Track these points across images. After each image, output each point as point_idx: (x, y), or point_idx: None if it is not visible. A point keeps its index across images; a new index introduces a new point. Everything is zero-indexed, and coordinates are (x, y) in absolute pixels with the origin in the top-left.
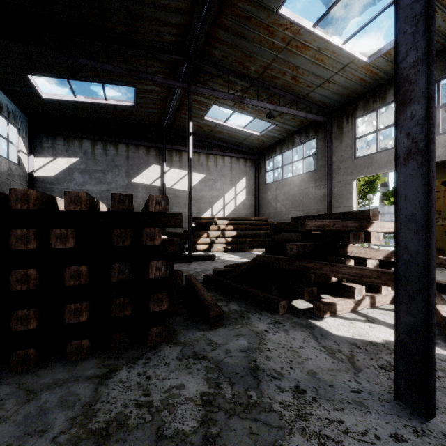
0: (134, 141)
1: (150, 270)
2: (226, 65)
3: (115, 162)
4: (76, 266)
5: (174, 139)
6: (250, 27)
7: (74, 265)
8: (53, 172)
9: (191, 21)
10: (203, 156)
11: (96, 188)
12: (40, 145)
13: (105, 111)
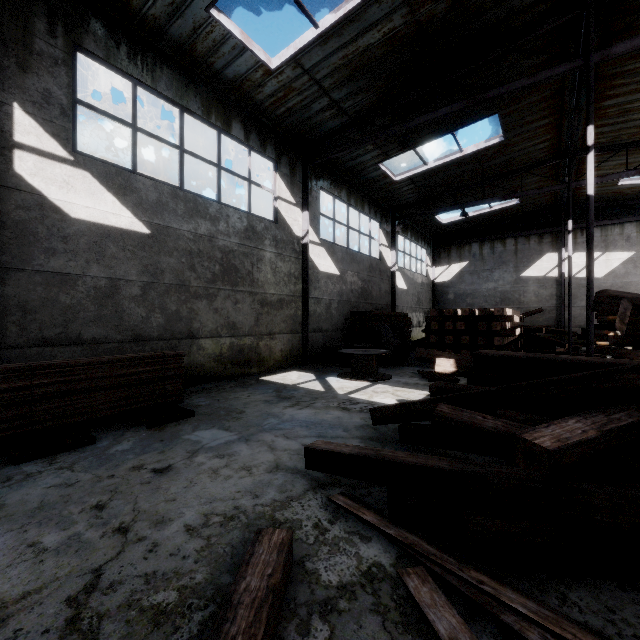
0: (523, 232)
1: (494, 341)
2: (621, 142)
3: (502, 258)
4: (464, 336)
5: (578, 216)
6: (634, 113)
7: (464, 336)
8: (448, 277)
9: (560, 139)
10: (629, 226)
11: (483, 287)
12: (439, 257)
13: (491, 215)
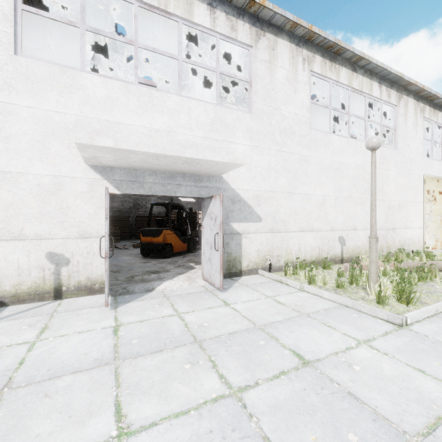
0: None
1: None
2: None
3: None
4: None
5: None
6: None
7: None
8: None
9: None
10: None
11: None
12: None
13: None
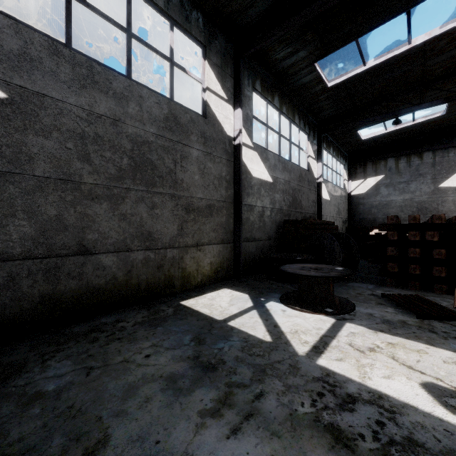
0: (441, 145)
1: None
2: None
3: (419, 171)
4: (438, 249)
5: None
6: None
7: (437, 249)
8: (364, 190)
9: None
10: None
11: (399, 198)
12: (355, 172)
13: (411, 129)
